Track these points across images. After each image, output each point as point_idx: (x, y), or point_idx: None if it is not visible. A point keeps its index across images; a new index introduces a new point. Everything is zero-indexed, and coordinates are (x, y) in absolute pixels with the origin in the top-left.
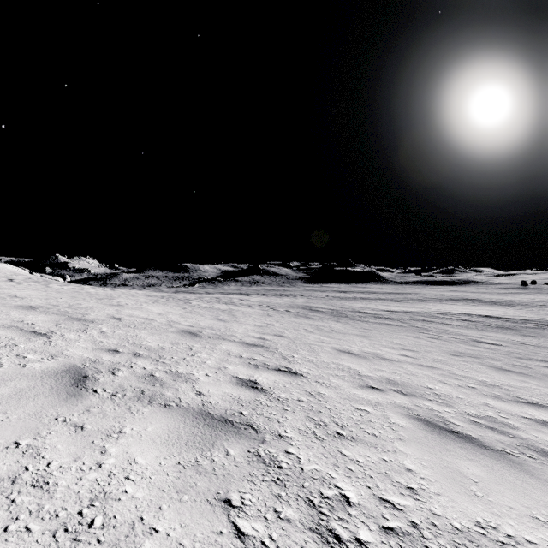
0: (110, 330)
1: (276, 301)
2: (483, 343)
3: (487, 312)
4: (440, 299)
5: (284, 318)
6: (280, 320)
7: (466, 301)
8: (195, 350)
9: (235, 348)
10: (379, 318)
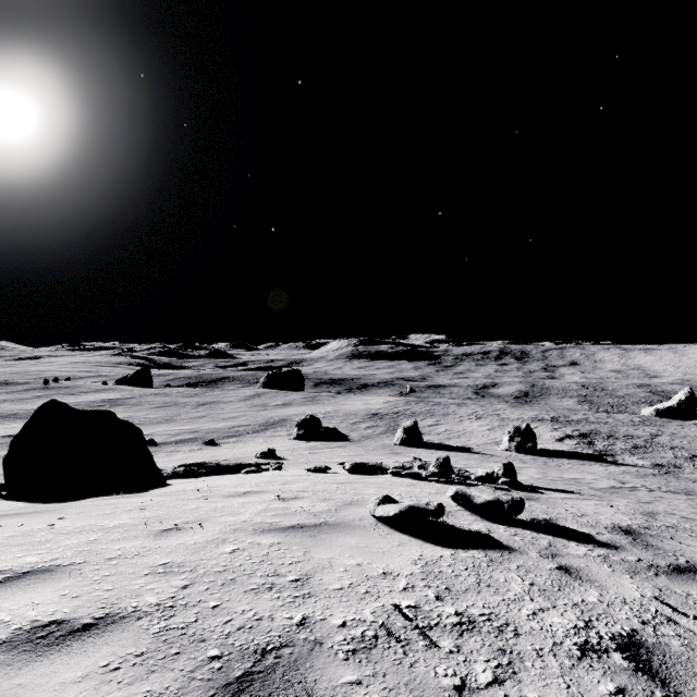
0: None
1: None
2: None
3: (10, 432)
4: None
5: None
6: None
7: None
8: None
9: None
10: None
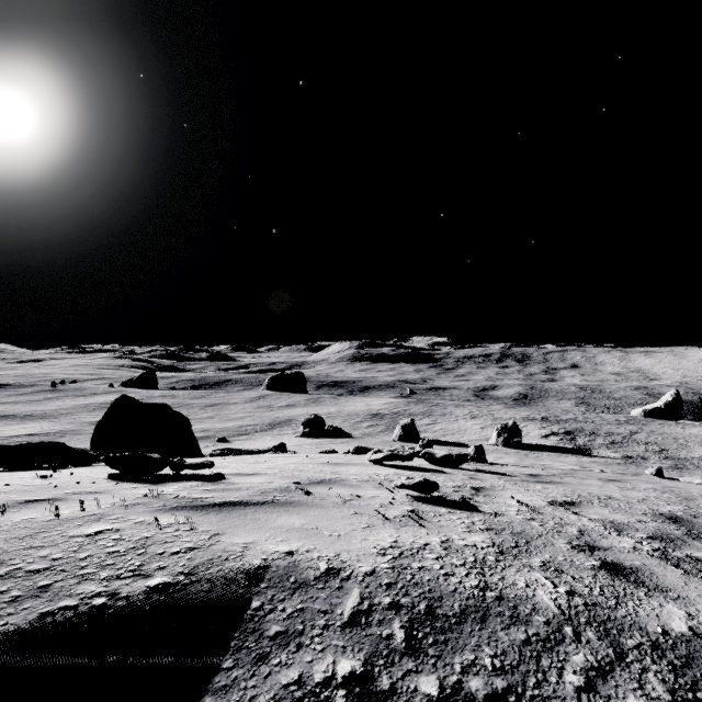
0: None
1: None
2: None
3: (31, 431)
4: None
5: None
6: None
7: (6, 420)
8: None
9: None
10: None
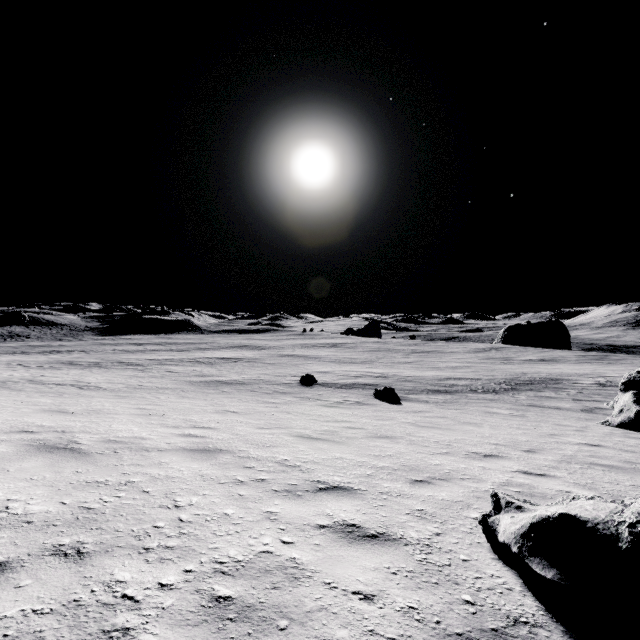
0: None
1: (35, 359)
2: (169, 372)
3: (229, 355)
4: (223, 347)
5: (30, 371)
6: (23, 372)
7: (238, 348)
8: None
9: None
10: (130, 365)
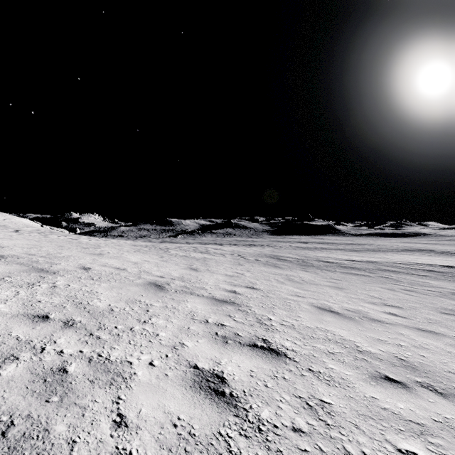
0: (66, 283)
1: (246, 251)
2: None
3: (448, 263)
4: (395, 249)
5: (254, 267)
6: (250, 269)
7: (421, 252)
8: (152, 312)
9: (202, 306)
10: (344, 267)
